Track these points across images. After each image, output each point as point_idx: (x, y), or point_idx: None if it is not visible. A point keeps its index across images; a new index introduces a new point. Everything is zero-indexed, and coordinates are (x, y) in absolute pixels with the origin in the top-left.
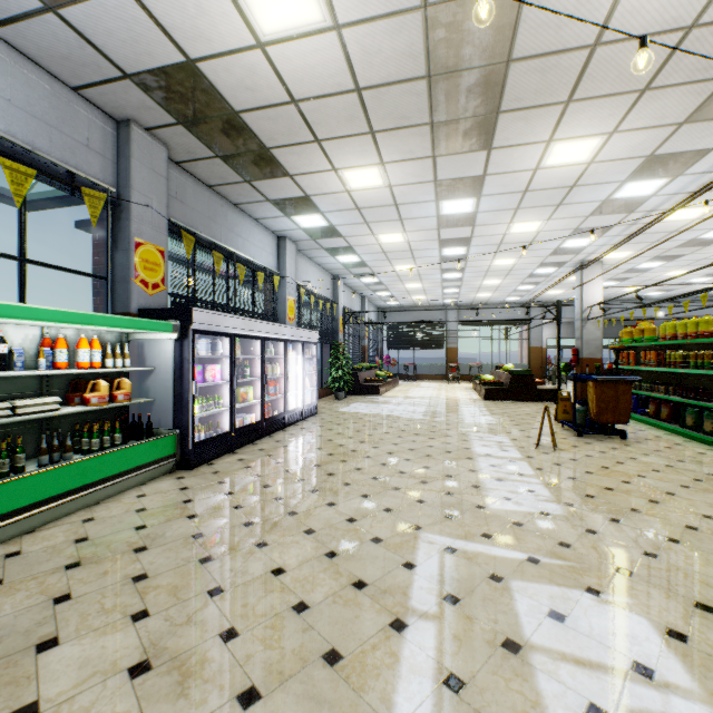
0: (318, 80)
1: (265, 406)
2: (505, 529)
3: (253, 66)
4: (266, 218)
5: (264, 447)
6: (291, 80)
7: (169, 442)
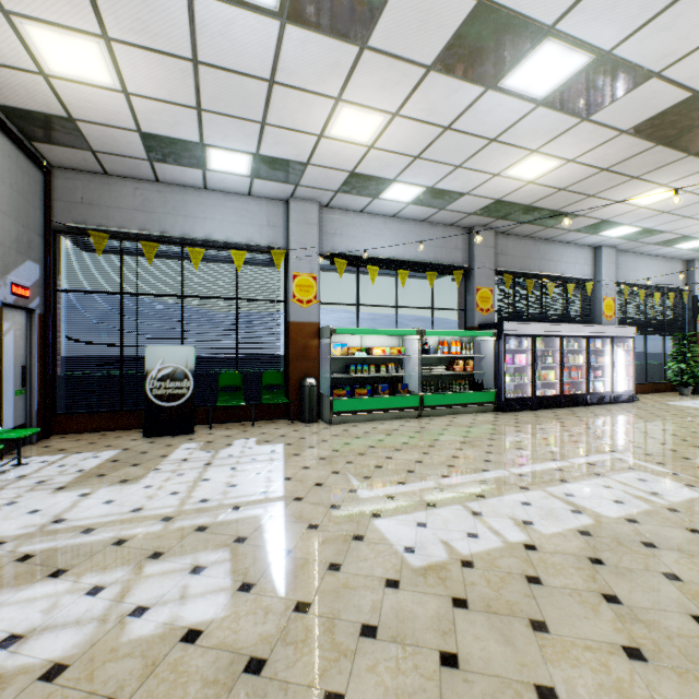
0: (571, 178)
1: (565, 385)
2: (682, 466)
3: (529, 189)
4: (576, 240)
5: (557, 411)
6: (554, 184)
7: (491, 395)
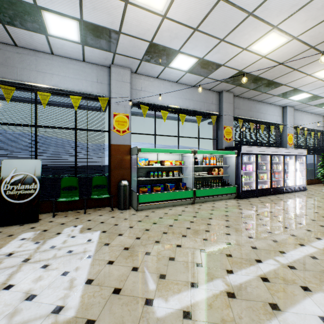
0: (289, 54)
1: (272, 182)
2: None
3: (261, 62)
4: (275, 102)
5: (270, 198)
6: (277, 59)
7: (234, 189)
